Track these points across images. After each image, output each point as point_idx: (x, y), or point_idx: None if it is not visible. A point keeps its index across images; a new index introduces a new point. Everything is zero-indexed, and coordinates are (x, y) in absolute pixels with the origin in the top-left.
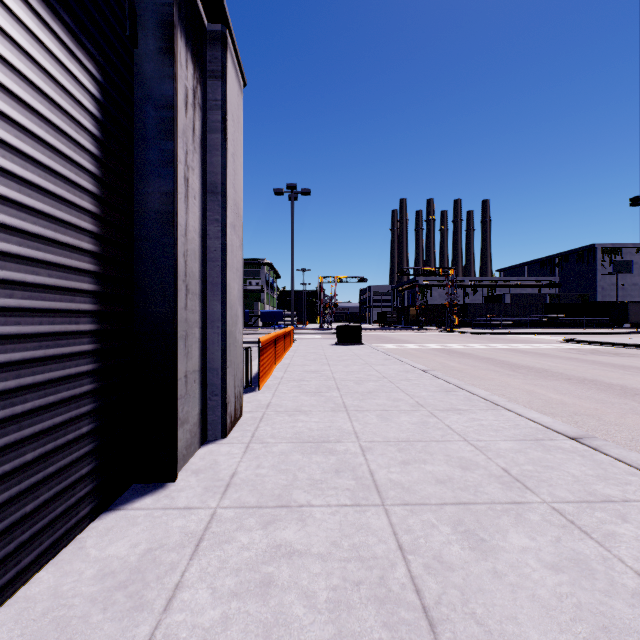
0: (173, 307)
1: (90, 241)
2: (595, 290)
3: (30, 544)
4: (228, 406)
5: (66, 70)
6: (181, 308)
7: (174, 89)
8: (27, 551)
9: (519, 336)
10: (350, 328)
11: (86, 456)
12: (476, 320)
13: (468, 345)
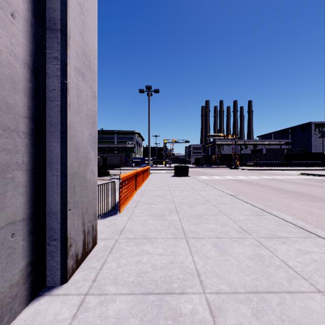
0: None
1: None
2: (311, 146)
3: None
4: (70, 248)
5: None
6: None
7: None
8: None
9: (273, 171)
10: (181, 167)
11: None
12: (247, 162)
13: (248, 176)
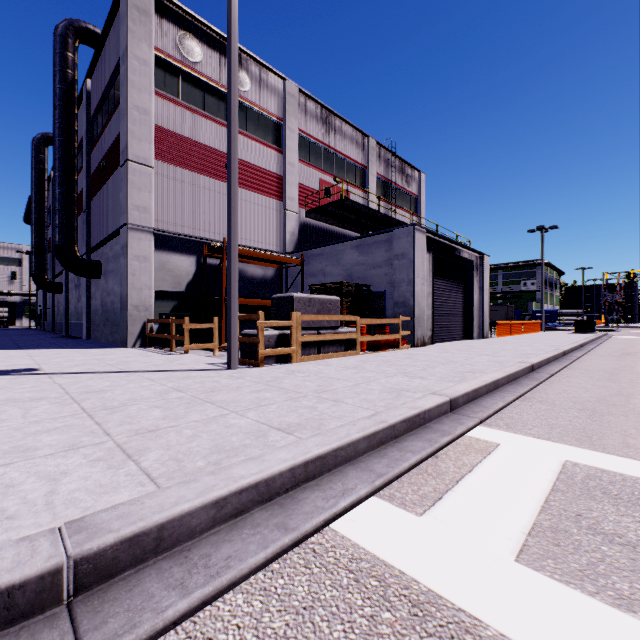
0: (473, 313)
1: (463, 305)
2: None
3: (460, 337)
4: (484, 333)
5: (462, 287)
6: (474, 313)
7: (473, 279)
8: (460, 338)
9: None
10: (583, 322)
11: (463, 331)
12: None
13: None
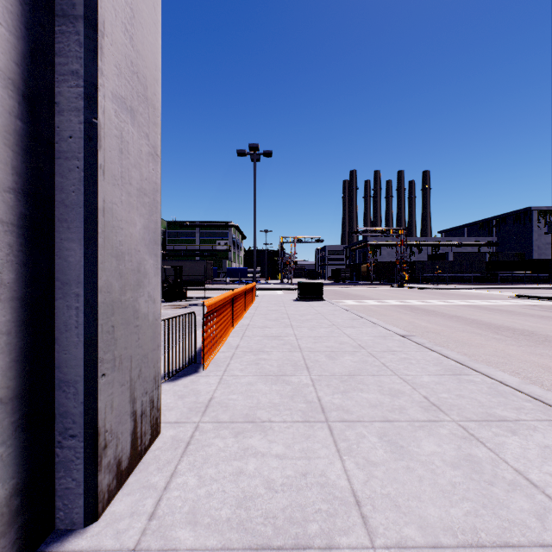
0: None
1: None
2: (531, 249)
3: None
4: (105, 451)
5: None
6: None
7: None
8: None
9: (468, 291)
10: (311, 284)
11: None
12: (423, 276)
13: (425, 301)
